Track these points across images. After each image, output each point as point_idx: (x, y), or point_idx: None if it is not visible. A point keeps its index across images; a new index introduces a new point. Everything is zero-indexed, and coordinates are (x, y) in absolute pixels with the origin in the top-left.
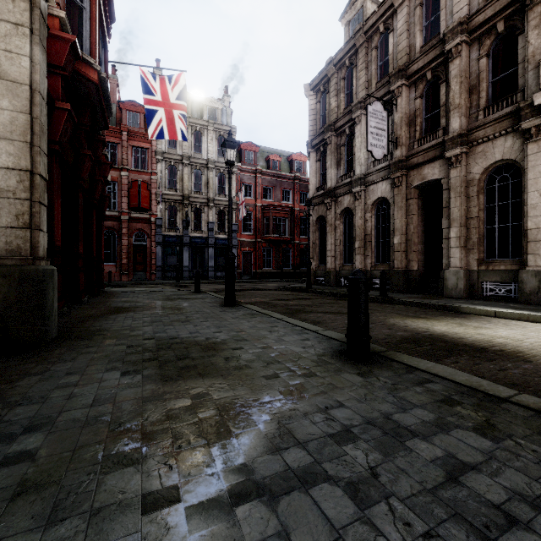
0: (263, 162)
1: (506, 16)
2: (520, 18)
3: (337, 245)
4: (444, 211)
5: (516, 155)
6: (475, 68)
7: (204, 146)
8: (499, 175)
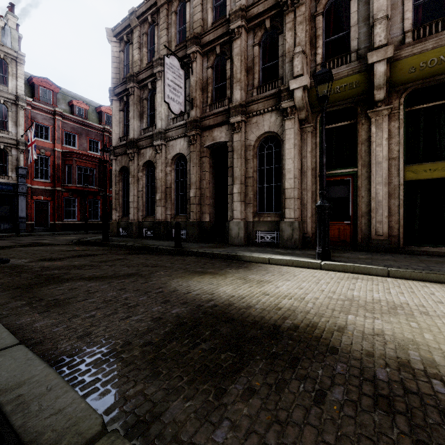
0: (65, 106)
1: (272, 16)
2: (280, 21)
3: (140, 197)
4: (229, 170)
5: (278, 129)
6: (251, 52)
7: None
8: (266, 144)
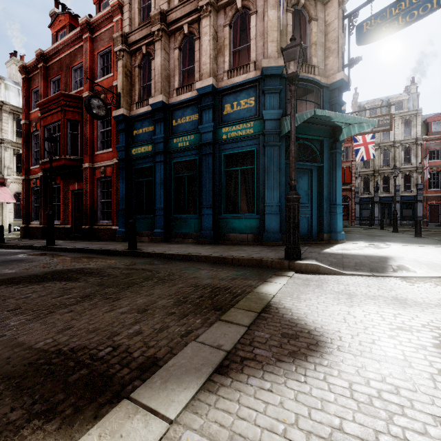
0: None
1: None
2: None
3: None
4: None
5: None
6: None
7: (391, 132)
8: None
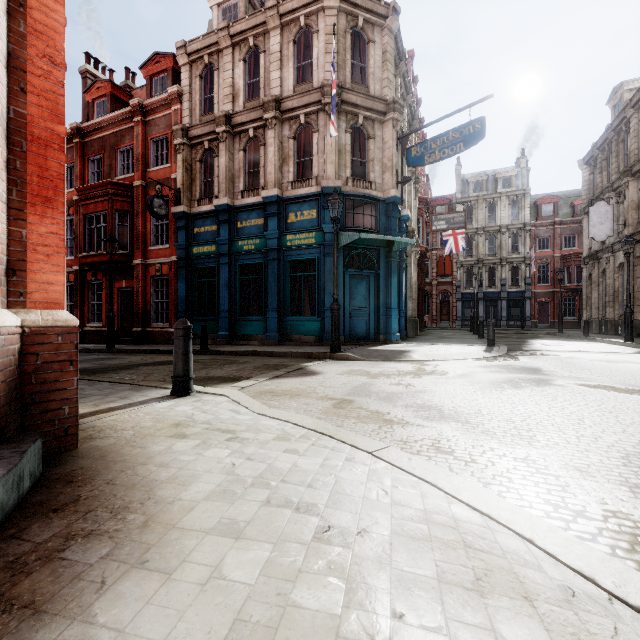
0: (566, 209)
1: None
2: None
3: (599, 299)
4: None
5: None
6: None
7: (497, 214)
8: None
